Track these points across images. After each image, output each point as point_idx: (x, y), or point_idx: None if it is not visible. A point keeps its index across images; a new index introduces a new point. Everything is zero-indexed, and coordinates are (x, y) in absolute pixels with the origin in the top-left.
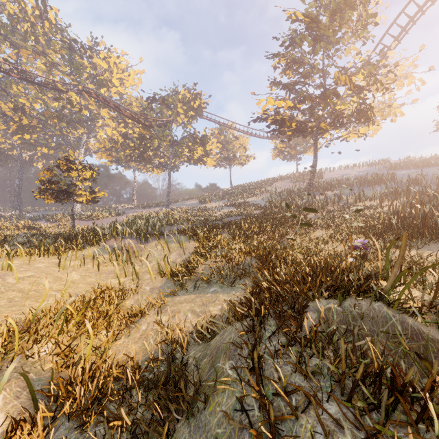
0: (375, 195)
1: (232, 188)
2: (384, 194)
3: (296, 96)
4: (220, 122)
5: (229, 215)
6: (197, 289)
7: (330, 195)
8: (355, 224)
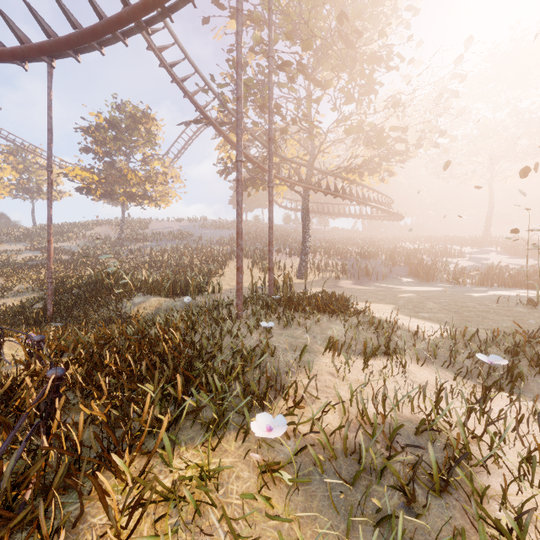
0: (162, 249)
1: (37, 227)
2: (172, 248)
3: (108, 163)
4: (16, 141)
5: (34, 259)
6: (16, 296)
7: (141, 246)
8: (110, 263)
